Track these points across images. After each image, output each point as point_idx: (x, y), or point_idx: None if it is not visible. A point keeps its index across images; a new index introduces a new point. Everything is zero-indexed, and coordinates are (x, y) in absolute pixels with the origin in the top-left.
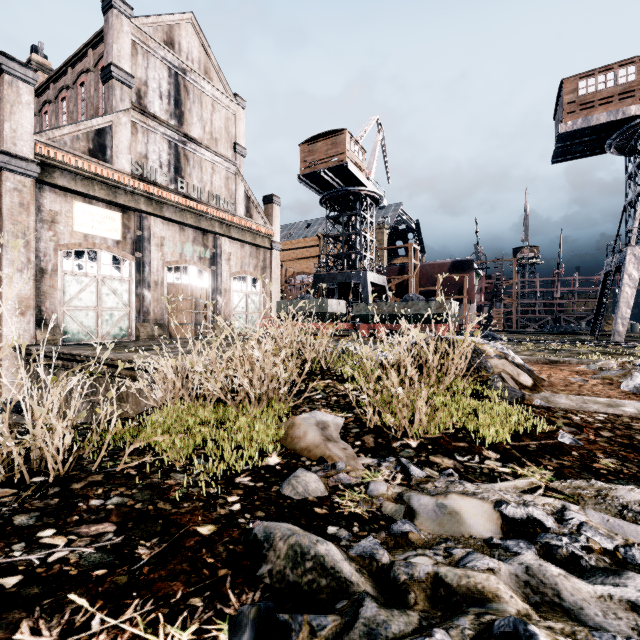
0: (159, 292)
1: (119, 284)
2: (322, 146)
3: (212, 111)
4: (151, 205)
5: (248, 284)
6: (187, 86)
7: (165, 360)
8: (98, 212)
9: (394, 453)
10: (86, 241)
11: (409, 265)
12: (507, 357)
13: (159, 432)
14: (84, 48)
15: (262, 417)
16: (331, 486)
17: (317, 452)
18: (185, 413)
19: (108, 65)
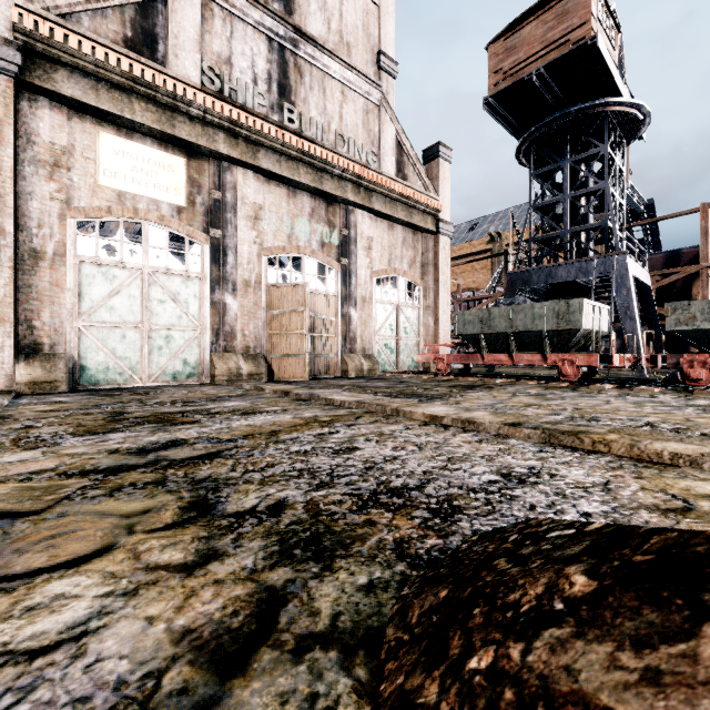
0: (252, 299)
1: (182, 284)
2: (534, 30)
3: None
4: (237, 146)
5: (400, 291)
6: None
7: None
8: (143, 154)
9: None
10: (121, 205)
11: (700, 245)
12: None
13: None
14: None
15: None
16: None
17: None
18: None
19: None
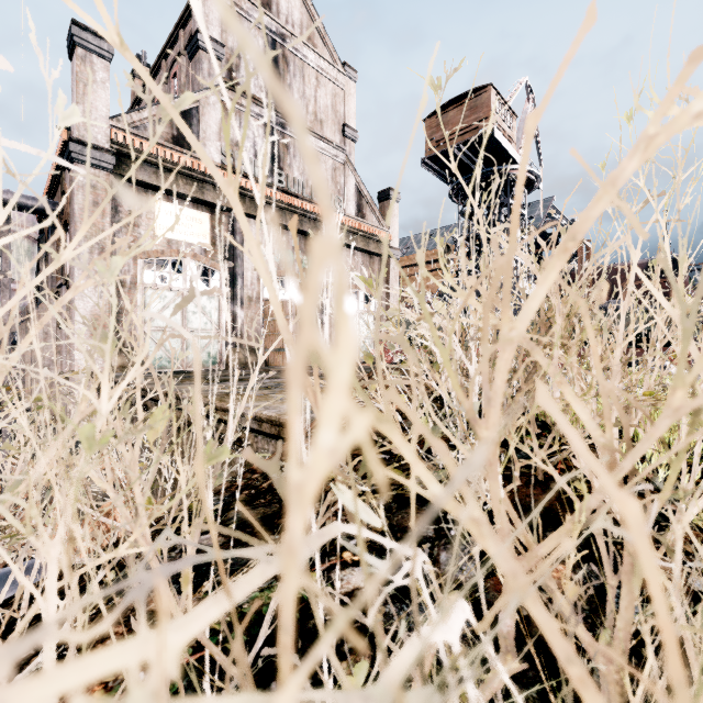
0: (253, 310)
1: (207, 300)
2: (456, 115)
3: (316, 86)
4: (244, 203)
5: (360, 301)
6: (286, 56)
7: None
8: (183, 213)
9: None
10: (170, 248)
11: (578, 270)
12: None
13: None
14: (175, 31)
15: None
16: None
17: None
18: None
19: (194, 34)
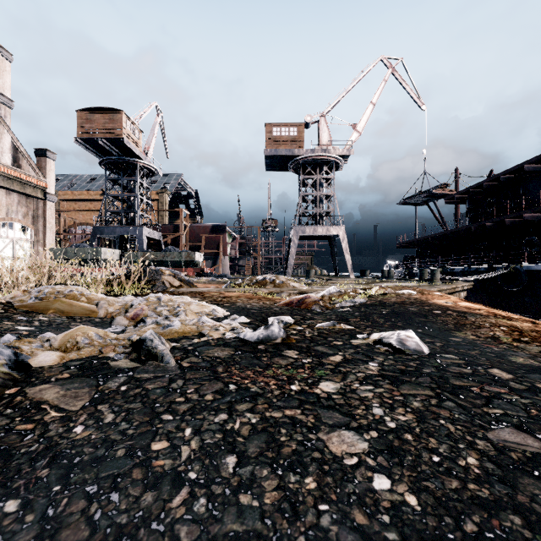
0: None
1: None
2: (100, 118)
3: None
4: None
5: (16, 231)
6: None
7: None
8: None
9: None
10: None
11: (180, 225)
12: (176, 276)
13: None
14: None
15: None
16: None
17: None
18: None
19: None
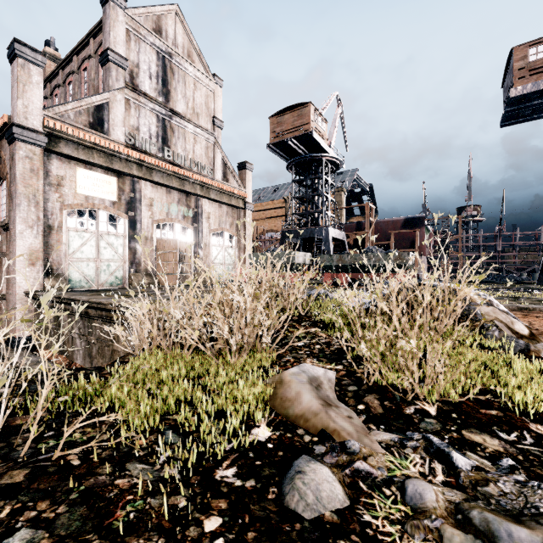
0: (149, 246)
1: (115, 239)
2: (289, 118)
3: (194, 89)
4: (142, 171)
5: (225, 239)
6: (173, 68)
7: (140, 305)
8: (97, 177)
9: (413, 424)
10: (87, 202)
11: (366, 222)
12: (492, 304)
13: (125, 391)
14: (86, 38)
15: (244, 370)
16: (349, 485)
17: (317, 423)
18: (160, 363)
19: (105, 50)
